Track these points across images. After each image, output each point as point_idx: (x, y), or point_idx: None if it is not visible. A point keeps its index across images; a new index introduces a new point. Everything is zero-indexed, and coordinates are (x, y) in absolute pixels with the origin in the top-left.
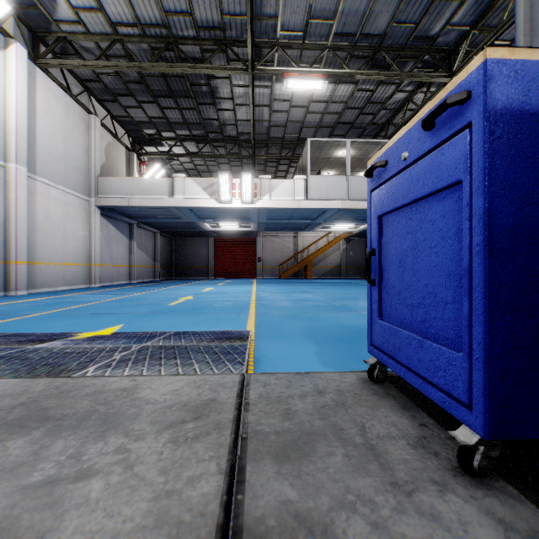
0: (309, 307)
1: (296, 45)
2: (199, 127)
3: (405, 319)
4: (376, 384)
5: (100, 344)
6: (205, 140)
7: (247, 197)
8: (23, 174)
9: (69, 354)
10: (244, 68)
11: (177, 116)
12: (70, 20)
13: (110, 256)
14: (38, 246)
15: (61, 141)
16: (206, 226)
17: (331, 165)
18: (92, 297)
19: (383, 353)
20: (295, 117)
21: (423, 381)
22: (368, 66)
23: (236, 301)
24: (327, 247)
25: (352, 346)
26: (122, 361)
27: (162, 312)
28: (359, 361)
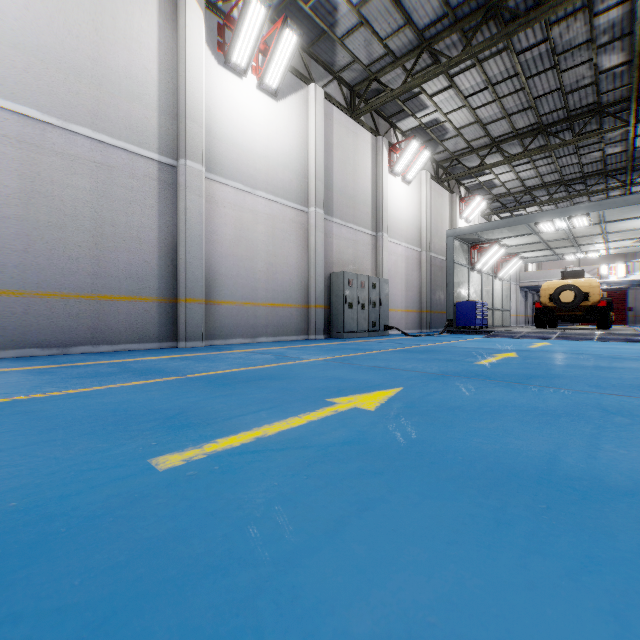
0: None
1: None
2: None
3: None
4: None
5: None
6: None
7: (620, 275)
8: None
9: None
10: None
11: None
12: None
13: (520, 311)
14: None
15: None
16: None
17: None
18: None
19: None
20: None
21: None
22: None
23: None
24: None
25: None
26: None
27: None
28: None
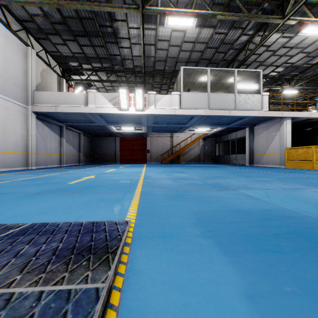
0: (189, 186)
1: None
2: (107, 61)
3: None
4: None
5: None
6: (112, 71)
7: (139, 106)
8: None
9: None
10: (136, 8)
11: (91, 52)
12: None
13: (45, 147)
14: None
15: (2, 62)
16: (113, 128)
17: (196, 88)
18: (13, 177)
19: None
20: (172, 54)
21: None
22: None
23: (127, 180)
24: (191, 143)
25: (292, 264)
26: None
27: (52, 192)
28: None
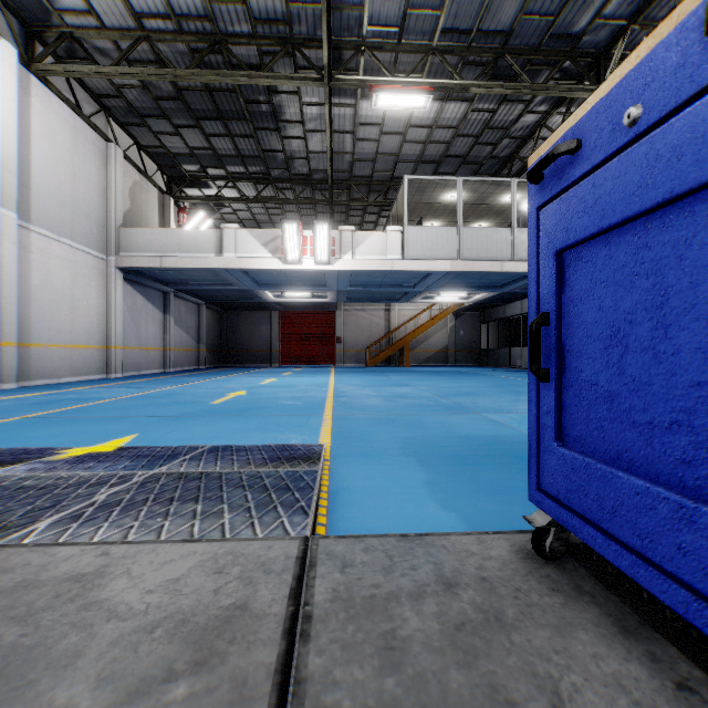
0: (409, 407)
1: (390, 47)
2: (257, 162)
3: (628, 452)
4: (549, 563)
5: (87, 471)
6: (267, 179)
7: (322, 255)
8: (11, 222)
9: (26, 490)
10: (318, 78)
11: (227, 146)
12: (77, 10)
13: (137, 336)
14: (34, 321)
15: (68, 178)
16: (268, 295)
17: (436, 213)
18: (106, 392)
19: (568, 509)
20: (387, 148)
21: (692, 596)
22: (487, 77)
23: (306, 398)
24: (429, 324)
25: (479, 471)
26: (104, 507)
27: (200, 415)
28: (494, 499)
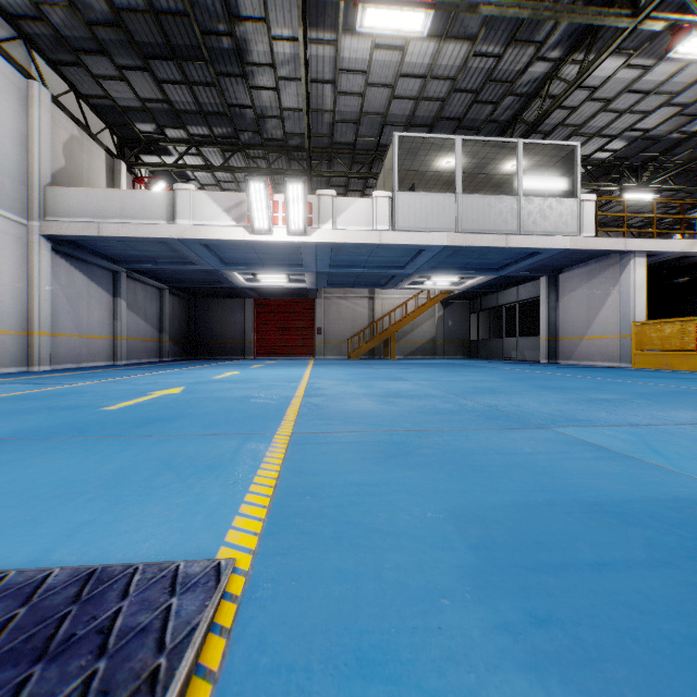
0: (421, 415)
1: None
2: (223, 121)
3: None
4: None
5: None
6: (235, 145)
7: (296, 224)
8: None
9: None
10: None
11: (186, 99)
12: None
13: (75, 321)
14: None
15: None
16: (238, 278)
17: (427, 185)
18: None
19: None
20: (373, 106)
21: None
22: None
23: (261, 399)
24: (417, 312)
25: None
26: None
27: (41, 436)
28: None
